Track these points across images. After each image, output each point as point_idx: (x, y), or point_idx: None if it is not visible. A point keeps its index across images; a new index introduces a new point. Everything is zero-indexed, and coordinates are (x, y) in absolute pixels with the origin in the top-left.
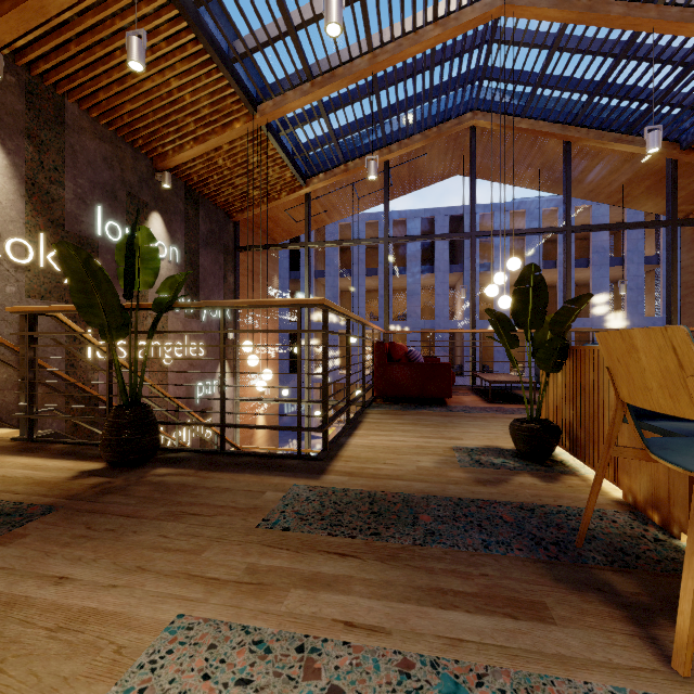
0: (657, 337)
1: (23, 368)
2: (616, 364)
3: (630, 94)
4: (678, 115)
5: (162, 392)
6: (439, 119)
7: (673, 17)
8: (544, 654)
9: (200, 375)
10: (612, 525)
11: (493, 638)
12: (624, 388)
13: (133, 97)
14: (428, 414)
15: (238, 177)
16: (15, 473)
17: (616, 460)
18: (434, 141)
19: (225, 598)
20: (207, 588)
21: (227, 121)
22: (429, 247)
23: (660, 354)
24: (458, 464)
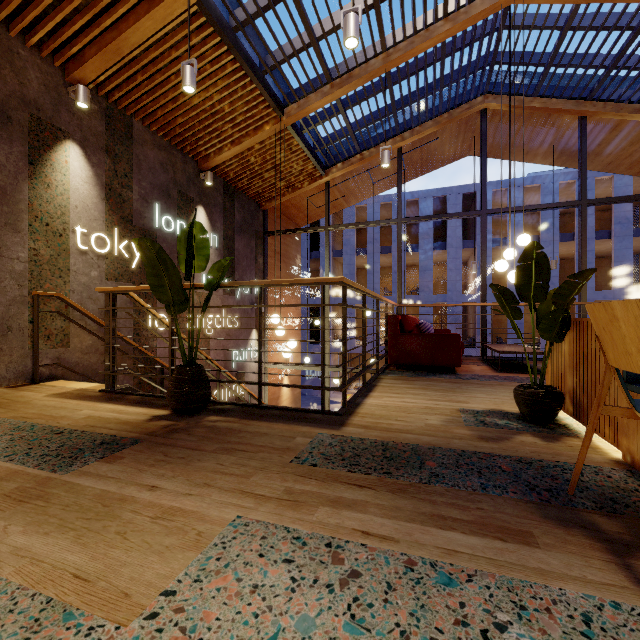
0: (633, 308)
1: (107, 335)
2: (602, 332)
3: None
4: None
5: (206, 356)
6: (450, 105)
7: None
8: (527, 567)
9: (235, 344)
10: (606, 479)
11: (484, 552)
12: (610, 354)
13: (184, 111)
14: (438, 381)
15: (266, 171)
16: (107, 415)
17: (616, 423)
18: (445, 126)
19: (270, 508)
20: (256, 501)
21: (258, 125)
22: (442, 225)
23: (637, 322)
24: (463, 423)
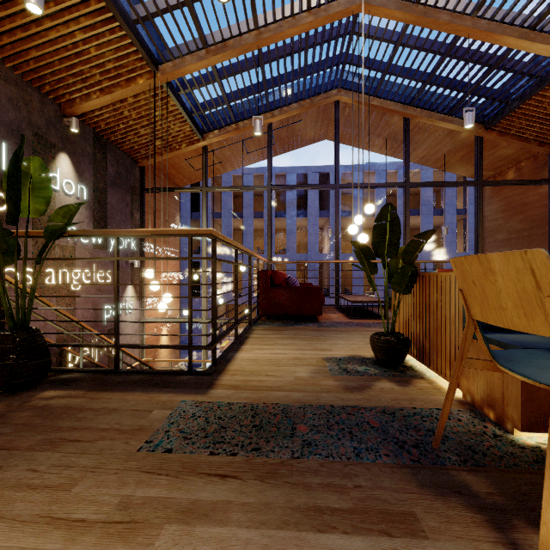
0: (516, 260)
1: None
2: (471, 286)
3: (451, 85)
4: (483, 103)
5: (66, 314)
6: (312, 93)
7: (483, 28)
8: None
9: (107, 299)
10: (458, 424)
11: None
12: (476, 308)
13: (39, 44)
14: (304, 329)
15: (142, 127)
16: None
17: None
18: (307, 110)
19: (87, 545)
20: (69, 534)
21: (131, 77)
22: (304, 197)
23: (518, 276)
24: (329, 373)
